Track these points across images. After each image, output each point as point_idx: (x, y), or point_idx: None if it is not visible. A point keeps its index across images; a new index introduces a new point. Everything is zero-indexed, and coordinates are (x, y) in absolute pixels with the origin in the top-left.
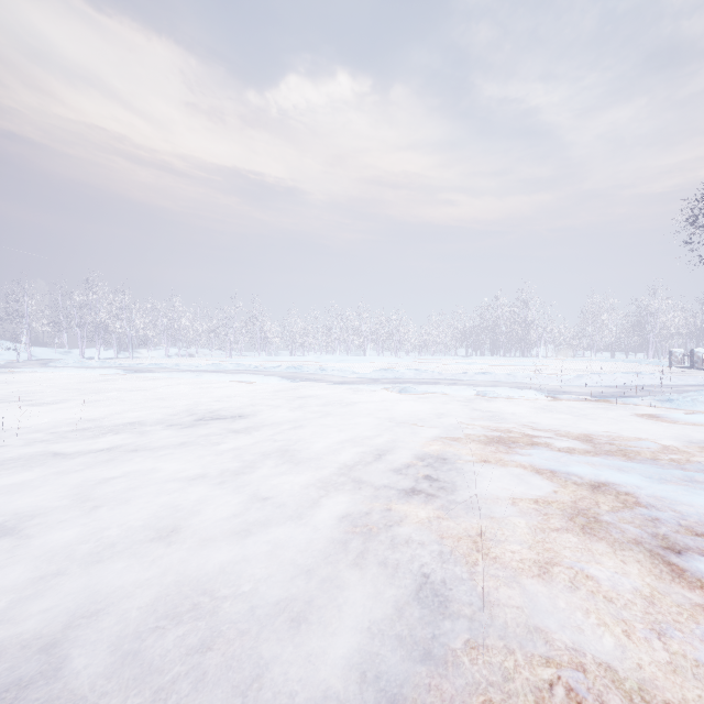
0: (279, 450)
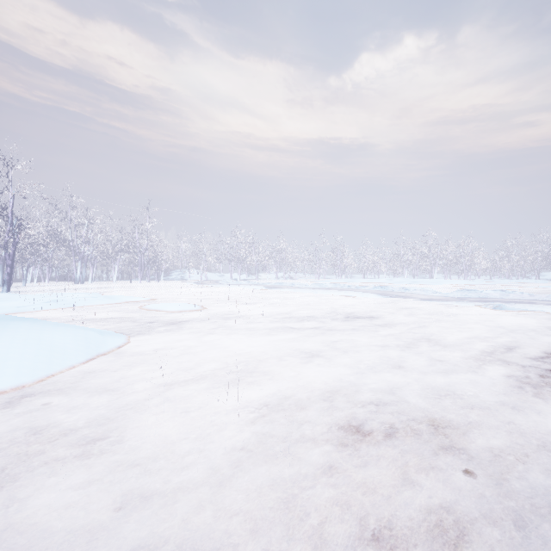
0: (421, 338)
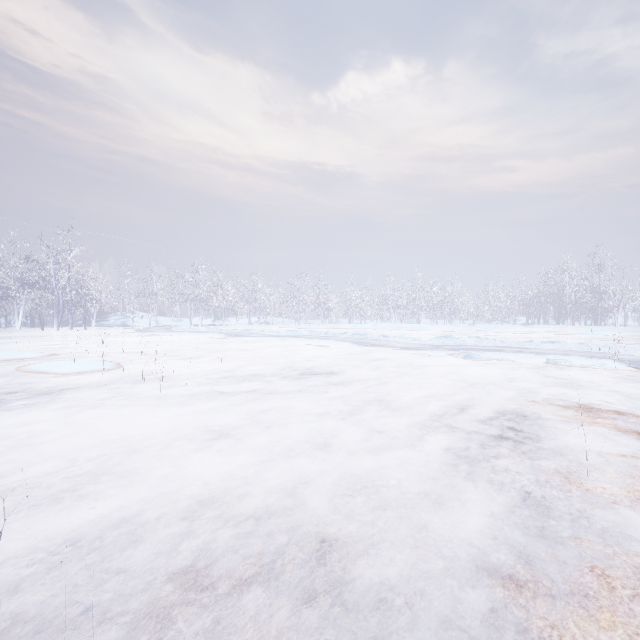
0: (374, 400)
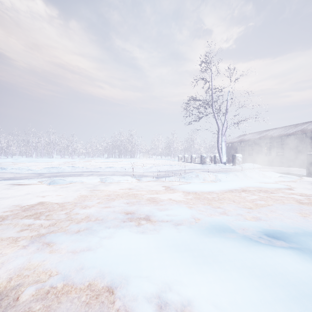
0: None
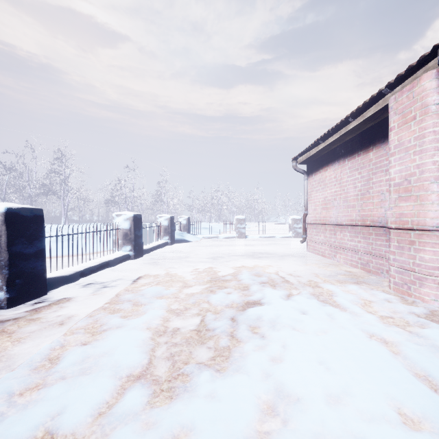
0: None
